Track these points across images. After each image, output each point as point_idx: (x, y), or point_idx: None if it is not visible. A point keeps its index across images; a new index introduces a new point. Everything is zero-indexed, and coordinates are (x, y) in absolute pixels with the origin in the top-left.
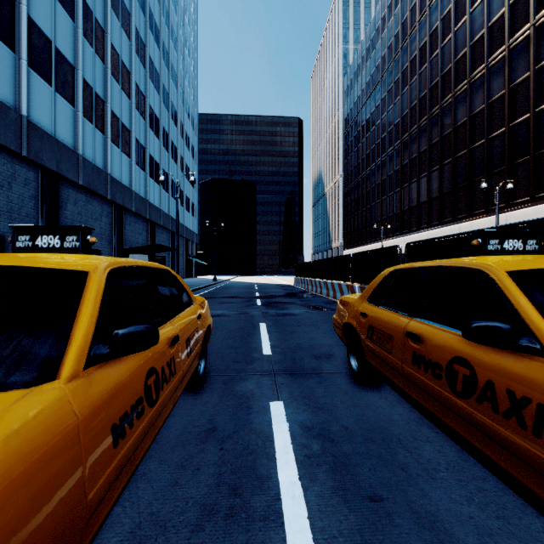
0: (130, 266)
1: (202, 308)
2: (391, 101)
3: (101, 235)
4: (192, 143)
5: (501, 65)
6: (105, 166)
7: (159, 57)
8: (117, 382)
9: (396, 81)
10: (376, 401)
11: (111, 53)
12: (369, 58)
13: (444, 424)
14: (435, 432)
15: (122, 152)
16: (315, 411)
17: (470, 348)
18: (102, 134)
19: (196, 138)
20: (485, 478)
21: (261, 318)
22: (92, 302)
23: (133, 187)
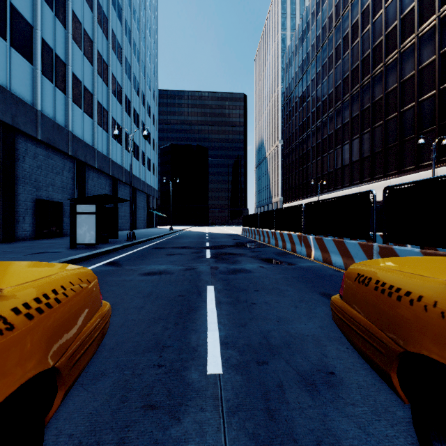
0: None
1: None
2: (325, 74)
3: (63, 189)
4: (153, 111)
5: (431, 33)
6: (67, 124)
7: (121, 32)
8: None
9: (330, 56)
10: None
11: (73, 20)
12: (305, 38)
13: None
14: None
15: (85, 113)
16: None
17: None
18: (63, 94)
19: (157, 108)
20: None
21: (209, 277)
22: None
23: (95, 145)
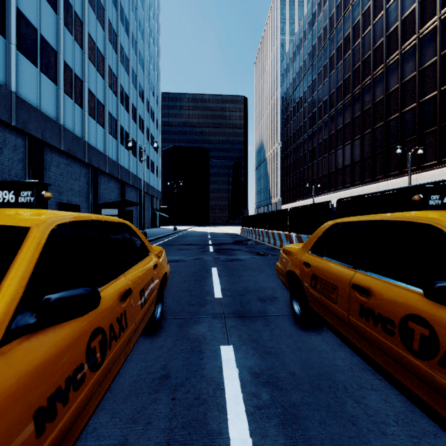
0: (82, 221)
1: (159, 258)
2: (320, 82)
3: (80, 193)
4: (156, 116)
5: (412, 51)
6: (83, 134)
7: (128, 45)
8: (47, 355)
9: (325, 65)
10: (318, 345)
11: (88, 41)
12: (302, 46)
13: (397, 380)
14: (378, 378)
15: (98, 123)
16: (263, 356)
17: (428, 306)
18: (80, 108)
19: (160, 113)
20: (437, 434)
21: (213, 263)
22: (25, 262)
23: (106, 152)
